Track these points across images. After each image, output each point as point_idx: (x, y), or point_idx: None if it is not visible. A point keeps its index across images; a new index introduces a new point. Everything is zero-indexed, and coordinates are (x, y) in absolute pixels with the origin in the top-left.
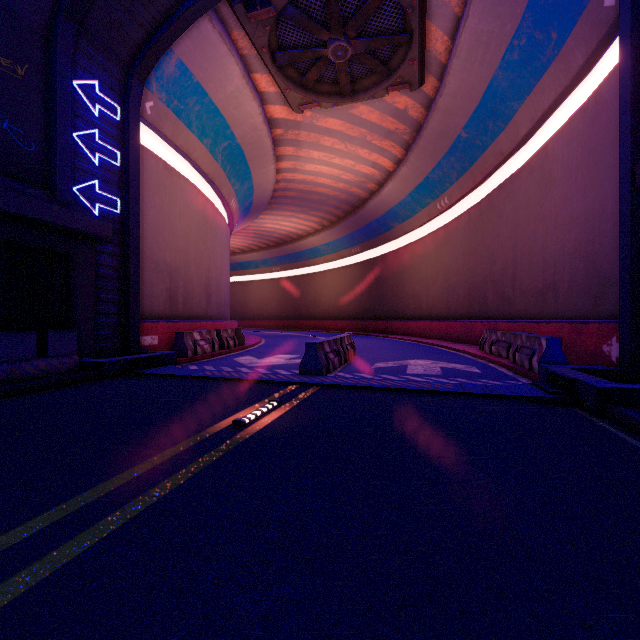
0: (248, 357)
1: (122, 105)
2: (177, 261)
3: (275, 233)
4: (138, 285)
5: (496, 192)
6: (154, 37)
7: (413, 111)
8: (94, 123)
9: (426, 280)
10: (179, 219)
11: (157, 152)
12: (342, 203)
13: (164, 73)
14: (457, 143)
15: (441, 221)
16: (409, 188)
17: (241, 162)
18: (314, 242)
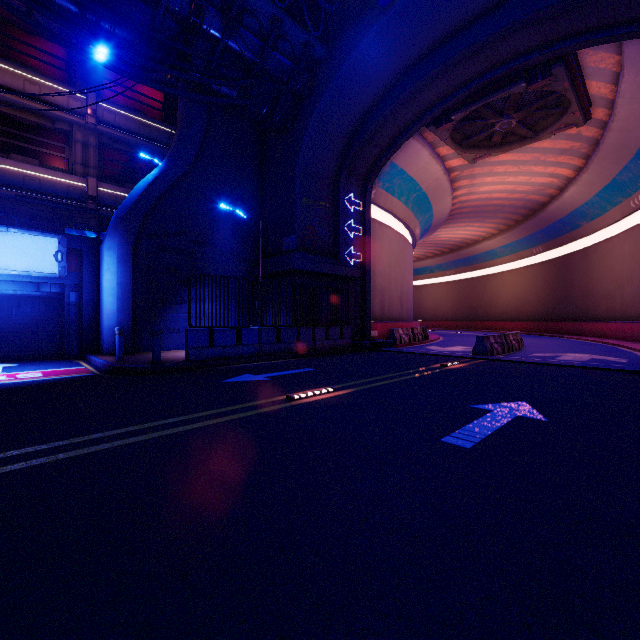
0: (434, 346)
1: (362, 200)
2: (385, 283)
3: (450, 241)
4: (370, 301)
5: None
6: (380, 159)
7: (587, 132)
8: (351, 216)
9: (620, 279)
10: (386, 255)
11: (374, 216)
12: (519, 209)
13: (382, 172)
14: None
15: (638, 217)
16: (594, 190)
17: (425, 202)
18: (490, 245)
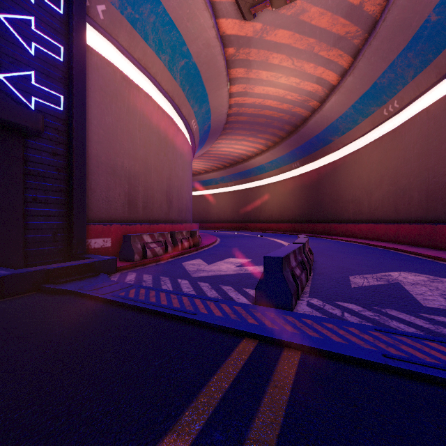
0: (198, 261)
1: None
2: (136, 168)
3: (230, 155)
4: (84, 186)
5: None
6: None
7: (369, 4)
8: (29, 9)
9: (368, 185)
10: (139, 129)
11: (116, 65)
12: (285, 124)
13: None
14: (421, 32)
15: (386, 128)
16: (352, 99)
17: (198, 83)
18: (260, 161)
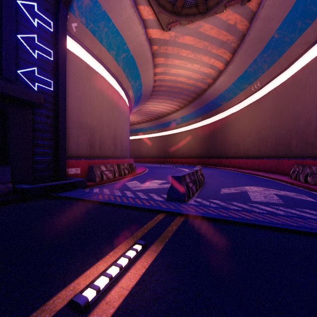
0: (135, 182)
1: (54, 22)
2: (95, 123)
3: (155, 112)
4: (65, 136)
5: (300, 72)
6: None
7: (240, 25)
8: (34, 30)
9: (243, 134)
10: (96, 98)
11: (82, 58)
12: (191, 93)
13: (83, 4)
14: (270, 43)
15: (253, 98)
16: (233, 79)
17: (134, 67)
18: (175, 116)
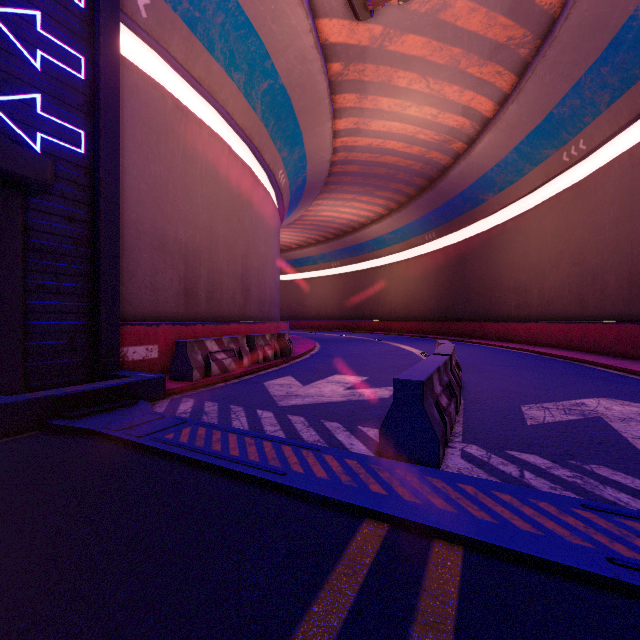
0: (288, 379)
1: None
2: (197, 240)
3: (334, 223)
4: (116, 268)
5: None
6: None
7: None
8: (33, 0)
9: (538, 266)
10: (200, 183)
11: (167, 88)
12: (415, 176)
13: None
14: (623, 35)
15: (566, 181)
16: (516, 138)
17: (288, 116)
18: (378, 230)
